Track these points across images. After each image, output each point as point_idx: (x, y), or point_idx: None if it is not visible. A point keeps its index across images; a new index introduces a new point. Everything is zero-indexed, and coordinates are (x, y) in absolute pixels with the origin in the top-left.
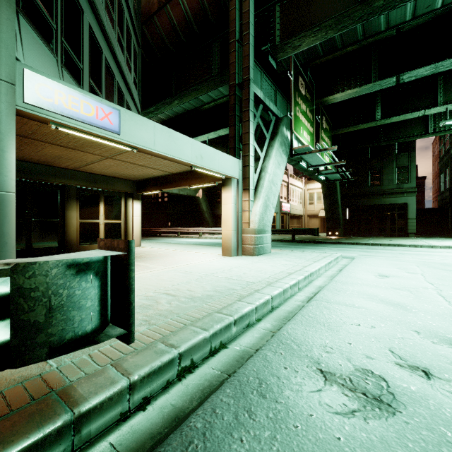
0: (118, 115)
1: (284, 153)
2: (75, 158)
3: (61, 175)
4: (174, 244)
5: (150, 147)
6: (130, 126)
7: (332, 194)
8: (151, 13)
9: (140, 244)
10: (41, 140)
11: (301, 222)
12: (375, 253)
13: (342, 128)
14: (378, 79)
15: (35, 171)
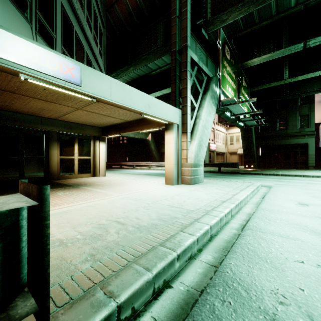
0: (79, 70)
1: (213, 104)
2: (54, 110)
3: (45, 123)
4: (130, 174)
5: (106, 98)
6: (90, 80)
7: (248, 137)
8: (112, 2)
9: (105, 174)
10: (25, 95)
11: (224, 158)
12: (287, 182)
13: (257, 86)
14: (288, 45)
15: (26, 120)
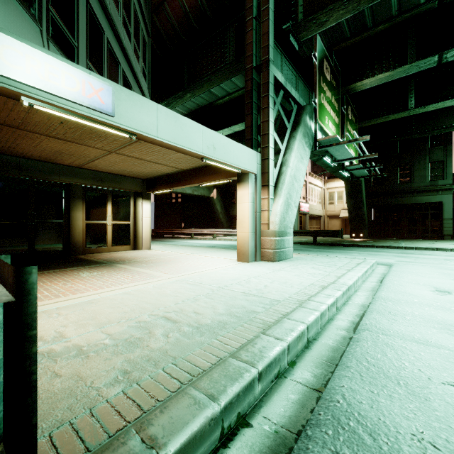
0: (111, 92)
1: (307, 145)
2: (77, 153)
3: (65, 173)
4: (186, 246)
5: (151, 134)
6: (126, 107)
7: (356, 193)
8: None
9: (150, 247)
10: (35, 132)
11: (321, 223)
12: (414, 258)
13: (370, 120)
14: (415, 60)
15: (38, 169)
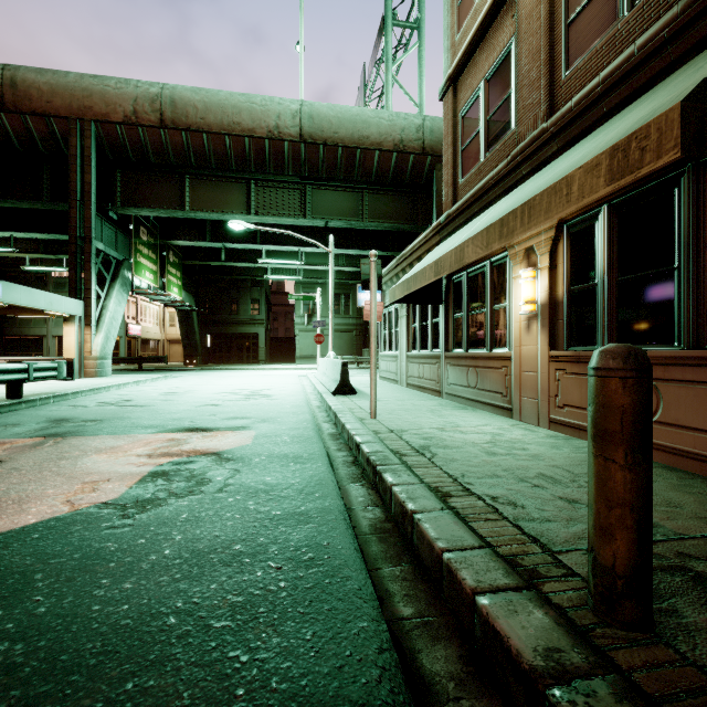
0: (1, 287)
1: (125, 292)
2: None
3: None
4: None
5: (18, 303)
6: (7, 291)
7: (188, 320)
8: None
9: None
10: None
11: (159, 349)
12: (203, 374)
13: (193, 261)
14: (211, 240)
15: None
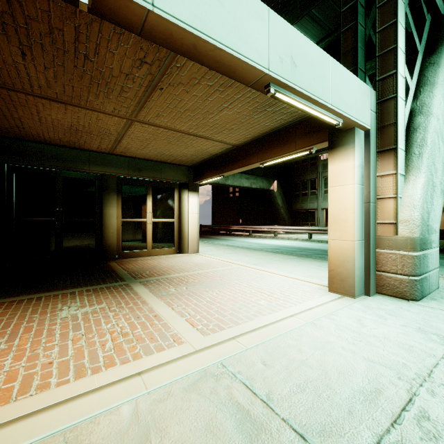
0: None
1: None
2: (95, 129)
3: (96, 161)
4: (242, 249)
5: None
6: None
7: None
8: None
9: (198, 250)
10: (14, 89)
11: None
12: None
13: None
14: None
15: (65, 158)
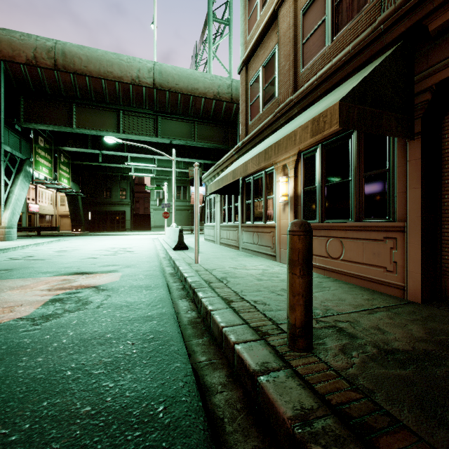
0: None
1: (27, 182)
2: None
3: None
4: None
5: None
6: None
7: (75, 202)
8: None
9: None
10: None
11: (53, 221)
12: (86, 238)
13: (78, 161)
14: (92, 148)
15: None
